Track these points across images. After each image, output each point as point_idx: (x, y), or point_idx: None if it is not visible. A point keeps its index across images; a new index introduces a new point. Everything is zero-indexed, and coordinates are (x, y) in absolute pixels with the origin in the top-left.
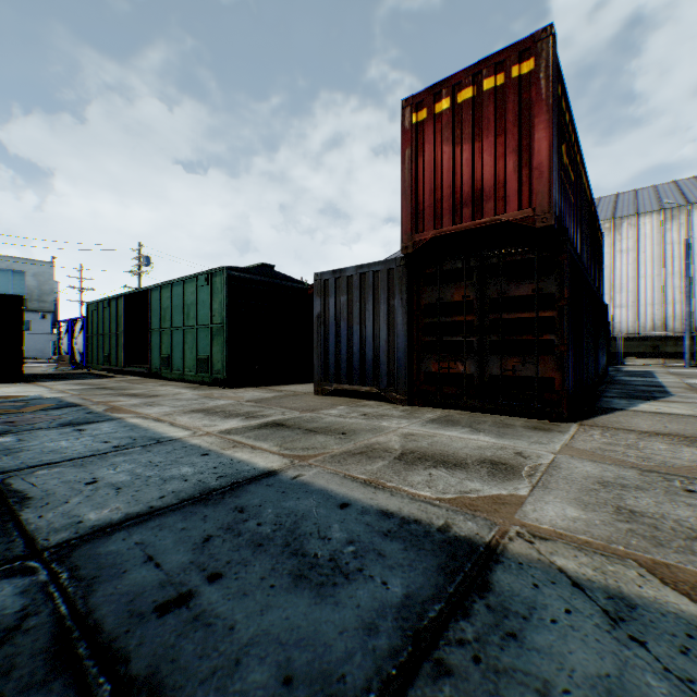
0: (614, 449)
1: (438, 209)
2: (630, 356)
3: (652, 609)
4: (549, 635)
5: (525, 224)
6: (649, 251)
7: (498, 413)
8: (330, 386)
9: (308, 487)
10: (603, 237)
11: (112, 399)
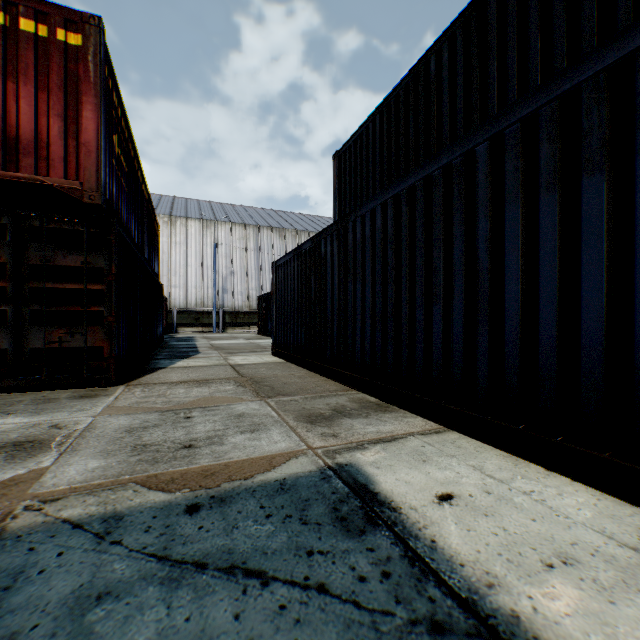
0: (149, 400)
1: None
2: (182, 326)
3: (137, 512)
4: (33, 587)
5: (74, 196)
6: (195, 247)
7: (43, 389)
8: None
9: None
10: (164, 229)
11: None
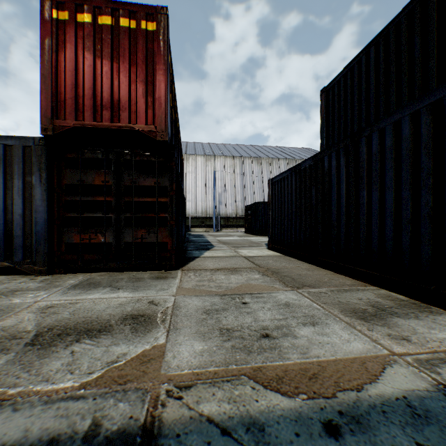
0: (204, 283)
1: (80, 104)
2: (193, 227)
3: (272, 421)
4: None
5: (150, 136)
6: (201, 174)
7: (131, 270)
8: None
9: None
10: None
11: None
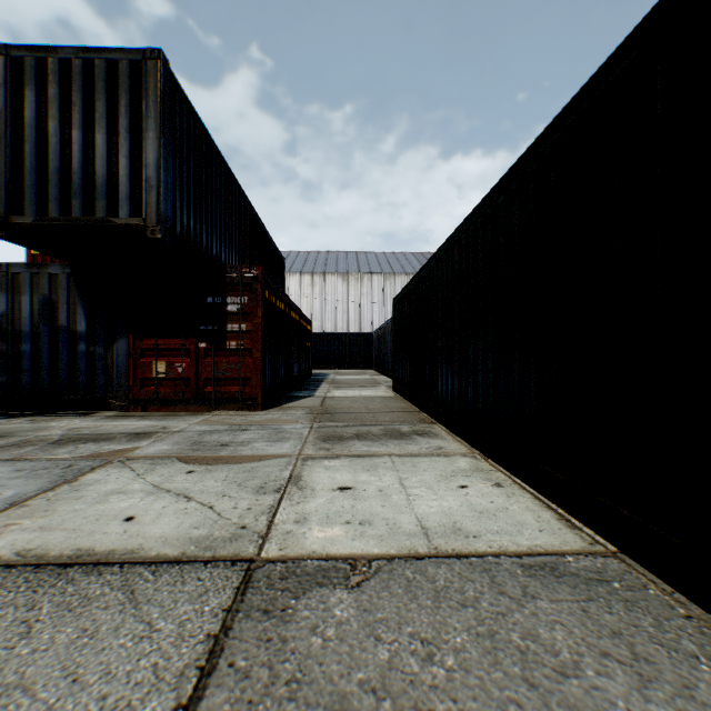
0: None
1: None
2: None
3: None
4: None
5: None
6: None
7: None
8: None
9: None
10: None
11: None
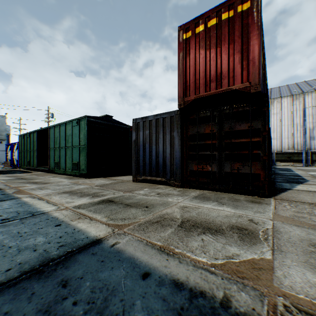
0: (303, 216)
1: (197, 84)
2: (278, 161)
3: None
4: None
5: (245, 91)
6: (286, 113)
7: (229, 192)
8: (140, 177)
9: (121, 254)
10: None
11: (22, 185)
